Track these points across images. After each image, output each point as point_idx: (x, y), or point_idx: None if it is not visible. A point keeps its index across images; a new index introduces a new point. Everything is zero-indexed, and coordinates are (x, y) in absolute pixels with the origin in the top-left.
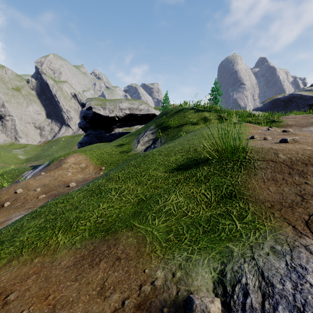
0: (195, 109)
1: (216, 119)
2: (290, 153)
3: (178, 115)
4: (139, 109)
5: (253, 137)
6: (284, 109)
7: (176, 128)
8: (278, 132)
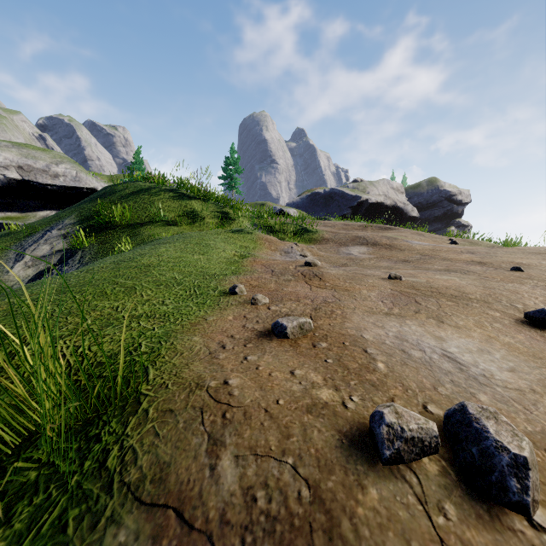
0: (175, 193)
1: (214, 218)
2: (261, 451)
3: (138, 199)
4: (50, 172)
5: (234, 289)
6: (325, 209)
7: (128, 230)
8: (298, 264)
